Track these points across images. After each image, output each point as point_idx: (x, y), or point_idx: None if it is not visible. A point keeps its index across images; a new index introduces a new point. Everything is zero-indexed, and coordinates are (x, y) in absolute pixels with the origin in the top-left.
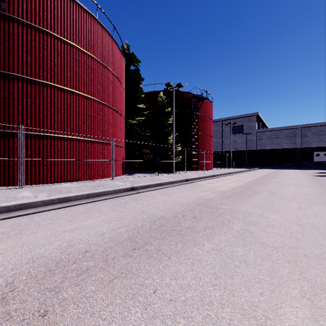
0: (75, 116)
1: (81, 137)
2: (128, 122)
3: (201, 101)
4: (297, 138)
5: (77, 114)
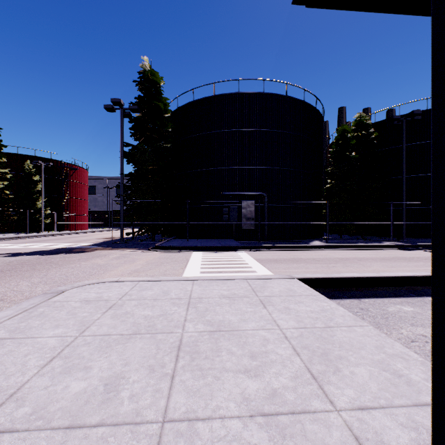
0: None
1: None
2: None
3: (74, 170)
4: None
5: None
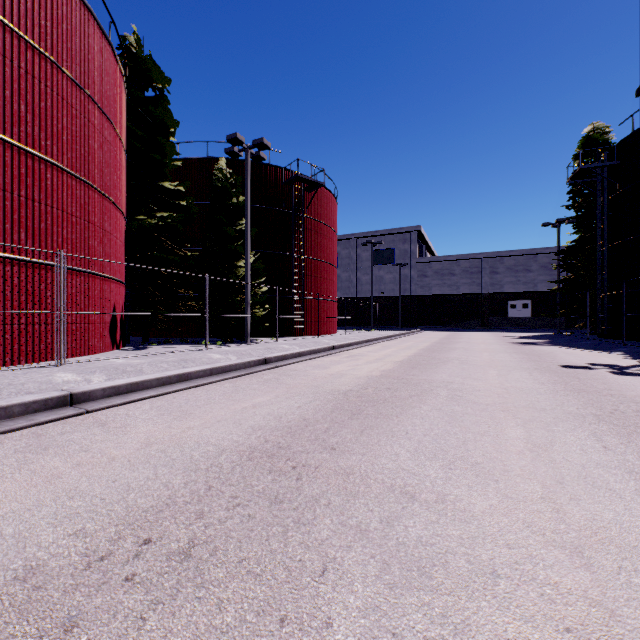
0: None
1: None
2: (137, 221)
3: (314, 189)
4: (482, 276)
5: None
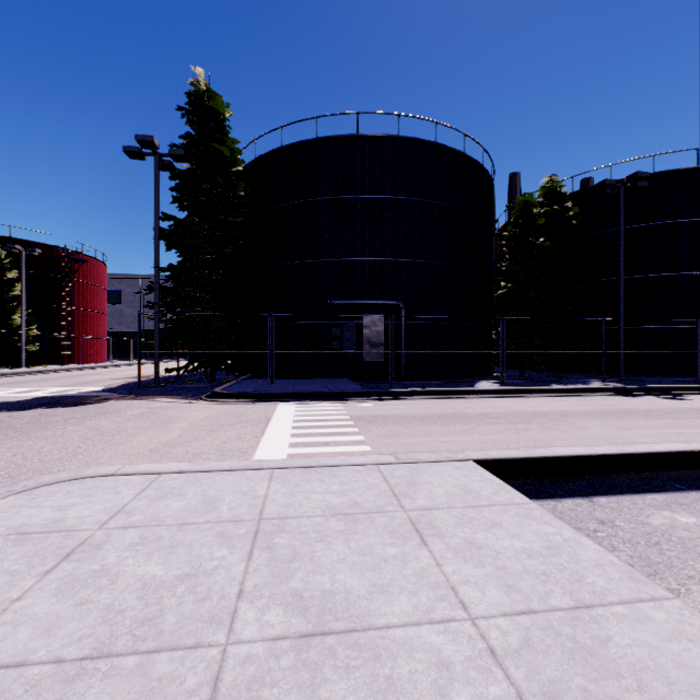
0: None
1: None
2: None
3: (81, 262)
4: None
5: None
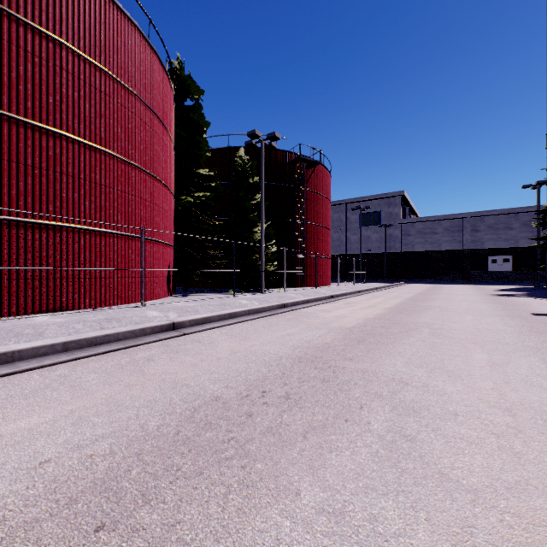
0: (65, 183)
1: (79, 225)
2: (181, 200)
3: (312, 167)
4: (463, 234)
5: (70, 179)
